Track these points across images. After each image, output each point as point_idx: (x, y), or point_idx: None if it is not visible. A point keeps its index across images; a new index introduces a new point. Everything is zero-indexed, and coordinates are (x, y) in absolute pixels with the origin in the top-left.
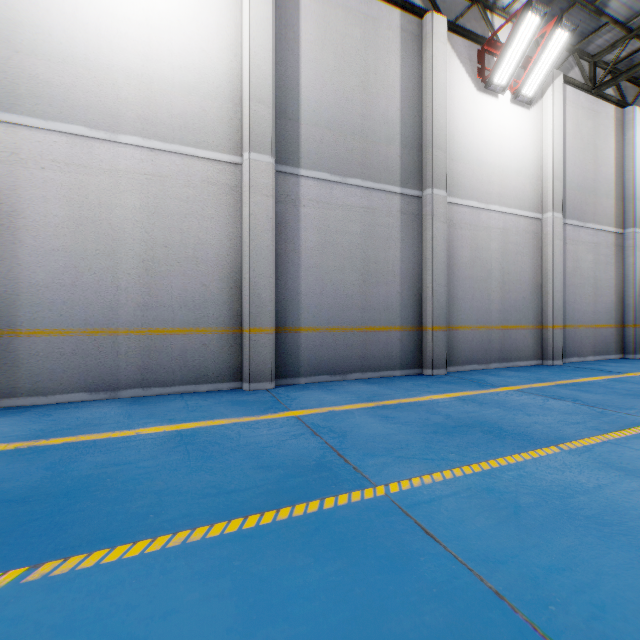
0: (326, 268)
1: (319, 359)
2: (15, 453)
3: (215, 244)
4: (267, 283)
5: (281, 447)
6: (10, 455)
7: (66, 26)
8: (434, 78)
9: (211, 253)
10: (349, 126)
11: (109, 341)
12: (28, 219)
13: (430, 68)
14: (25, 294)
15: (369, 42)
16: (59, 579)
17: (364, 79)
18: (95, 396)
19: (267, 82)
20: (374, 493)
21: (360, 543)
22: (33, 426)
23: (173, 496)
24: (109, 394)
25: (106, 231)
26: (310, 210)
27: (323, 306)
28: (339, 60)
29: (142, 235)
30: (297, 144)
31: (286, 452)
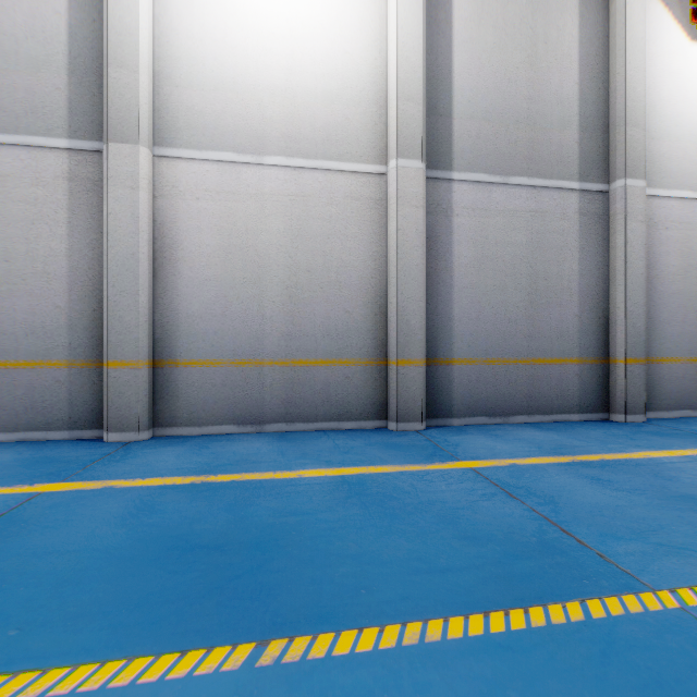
0: (483, 288)
1: (475, 397)
2: (191, 488)
3: (358, 266)
4: (416, 308)
5: (476, 511)
6: (187, 490)
7: (217, 53)
8: (628, 34)
9: (354, 276)
10: (512, 113)
11: (255, 372)
12: (185, 250)
13: (622, 22)
14: (182, 325)
15: (537, 6)
16: (294, 668)
17: (531, 53)
18: (242, 429)
19: (416, 75)
20: (659, 602)
21: (694, 694)
22: (197, 459)
23: (376, 566)
24: (255, 427)
25: (252, 258)
26: (464, 220)
27: (480, 334)
28: (499, 35)
29: (286, 260)
30: (449, 143)
31: (487, 519)
